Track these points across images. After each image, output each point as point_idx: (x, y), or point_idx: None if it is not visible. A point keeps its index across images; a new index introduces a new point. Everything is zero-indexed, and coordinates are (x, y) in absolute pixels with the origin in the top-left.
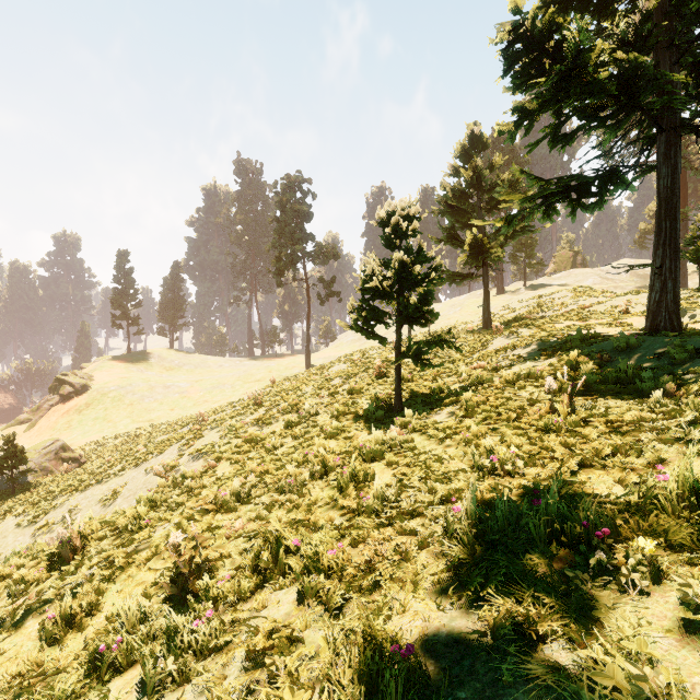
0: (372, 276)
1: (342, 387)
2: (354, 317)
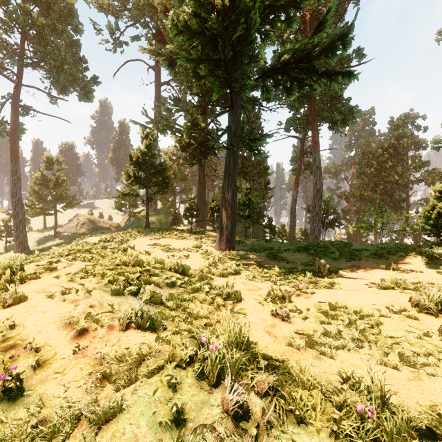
0: (0, 230)
1: None
2: None
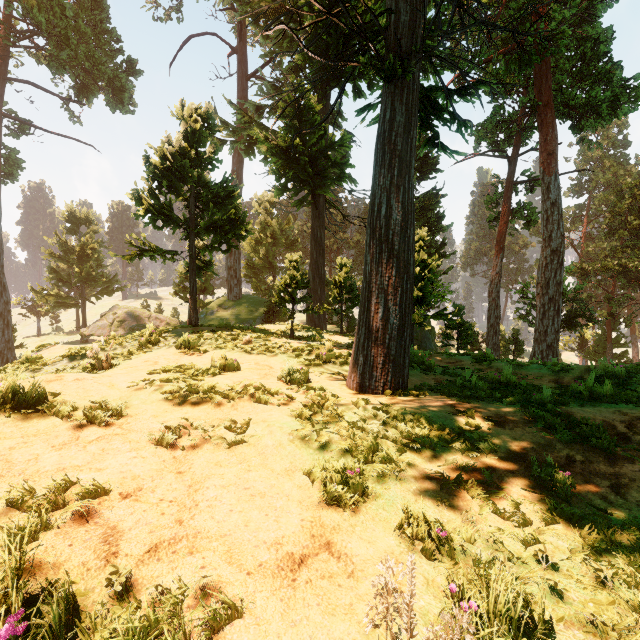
0: None
1: None
2: None
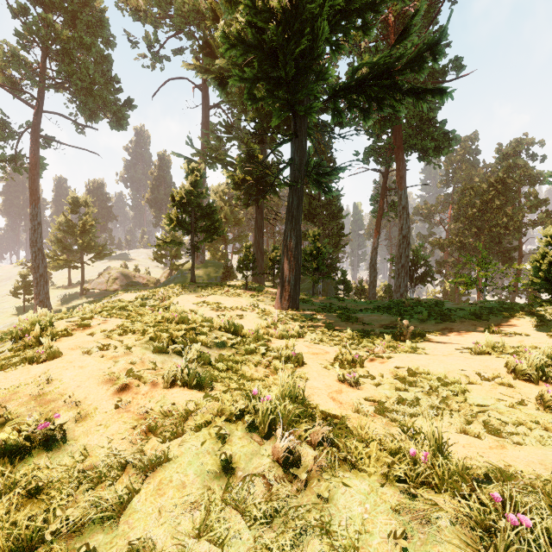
0: (17, 286)
1: (6, 309)
2: (13, 294)
